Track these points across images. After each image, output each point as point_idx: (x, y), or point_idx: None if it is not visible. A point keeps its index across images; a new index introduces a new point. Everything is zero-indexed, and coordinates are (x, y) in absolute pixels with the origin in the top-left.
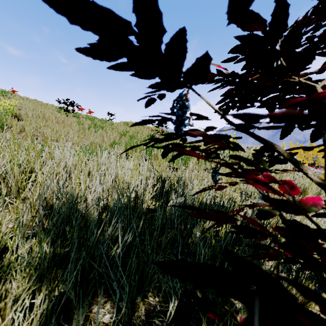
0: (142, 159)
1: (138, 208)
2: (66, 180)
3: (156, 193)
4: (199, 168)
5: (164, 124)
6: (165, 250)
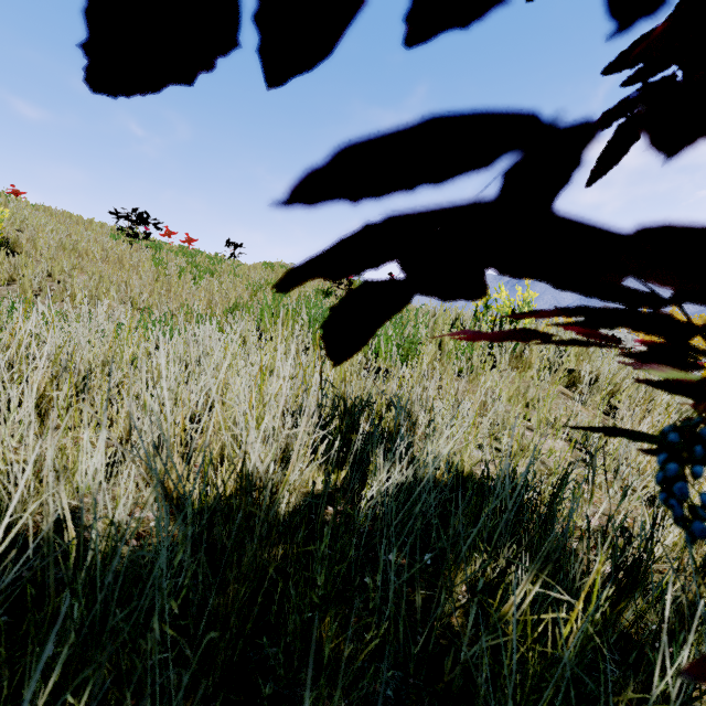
0: (298, 346)
1: (260, 524)
2: (67, 410)
3: (328, 447)
4: (443, 371)
5: (337, 43)
6: (355, 698)
